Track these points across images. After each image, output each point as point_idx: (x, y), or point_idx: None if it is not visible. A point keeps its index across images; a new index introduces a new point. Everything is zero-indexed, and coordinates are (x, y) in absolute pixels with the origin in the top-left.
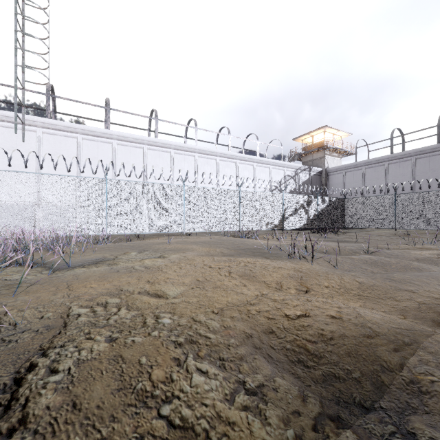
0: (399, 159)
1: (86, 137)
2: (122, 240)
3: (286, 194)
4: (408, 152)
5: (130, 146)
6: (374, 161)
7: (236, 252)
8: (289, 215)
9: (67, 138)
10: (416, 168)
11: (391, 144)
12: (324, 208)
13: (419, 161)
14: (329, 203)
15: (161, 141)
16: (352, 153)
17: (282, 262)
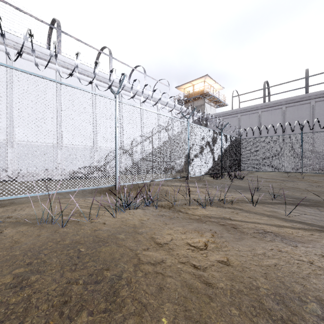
0: (271, 107)
1: None
2: None
3: (191, 124)
4: (280, 101)
5: None
6: (249, 109)
7: None
8: (195, 155)
9: None
10: (286, 115)
11: (264, 94)
12: (226, 148)
13: (288, 110)
14: (230, 143)
15: None
16: (224, 105)
17: None
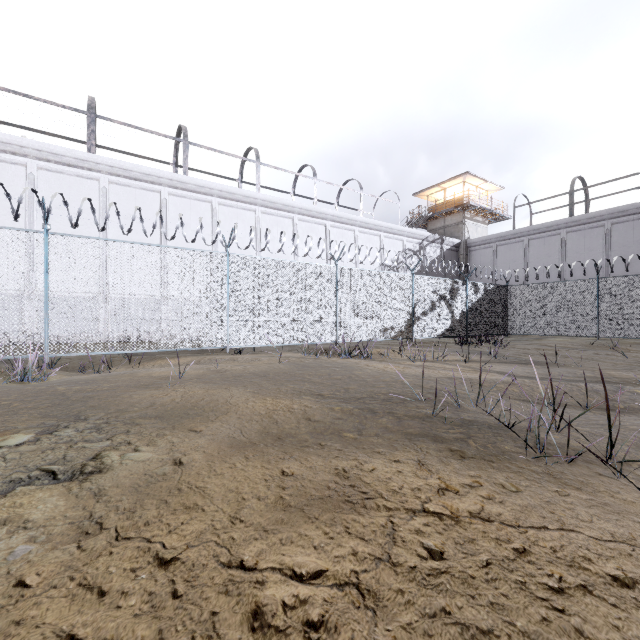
0: (584, 224)
1: (46, 164)
2: (84, 368)
3: (417, 276)
4: (599, 214)
5: (136, 188)
6: (543, 229)
7: (348, 417)
8: (422, 314)
9: (4, 165)
10: (613, 238)
11: (571, 201)
12: (476, 302)
13: (616, 228)
14: (485, 294)
15: (194, 182)
16: (504, 218)
17: (541, 491)
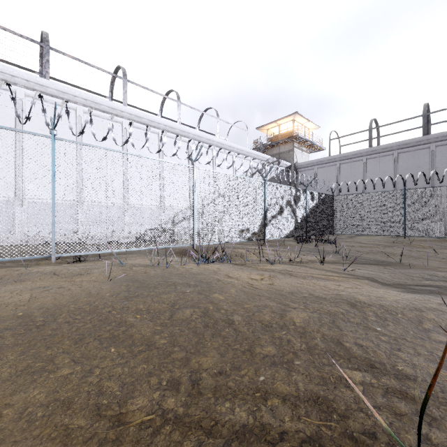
0: (379, 153)
1: None
2: None
3: (268, 183)
4: (390, 146)
5: None
6: (350, 156)
7: None
8: (273, 217)
9: None
10: (399, 163)
11: (370, 136)
12: (313, 208)
13: (401, 156)
14: (318, 201)
15: (55, 87)
16: (320, 149)
17: None
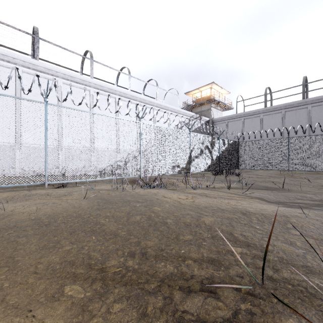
0: (272, 111)
1: None
2: None
3: (192, 133)
4: (279, 106)
5: None
6: (251, 113)
7: None
8: (196, 157)
9: None
10: (286, 119)
11: (265, 99)
12: (224, 150)
13: (287, 114)
14: (228, 146)
15: (43, 65)
16: (230, 108)
17: None
